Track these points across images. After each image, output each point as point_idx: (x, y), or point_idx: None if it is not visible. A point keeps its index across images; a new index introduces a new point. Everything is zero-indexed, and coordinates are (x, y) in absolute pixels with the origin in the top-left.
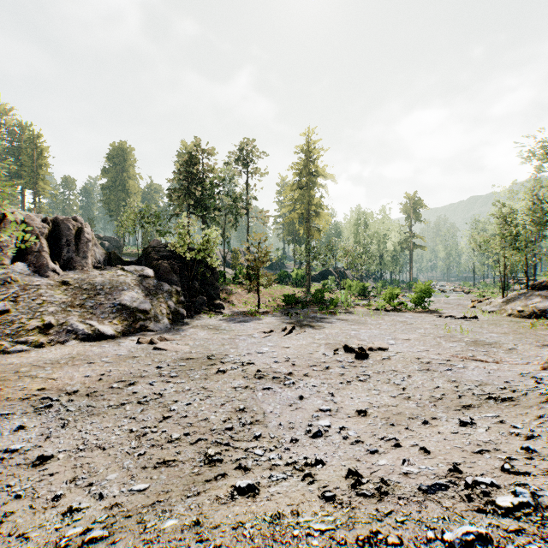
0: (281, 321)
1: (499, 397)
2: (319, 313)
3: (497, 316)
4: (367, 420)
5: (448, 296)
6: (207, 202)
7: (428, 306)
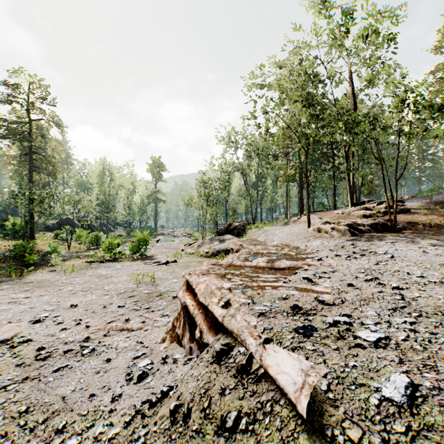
0: None
1: None
2: (0, 276)
3: (193, 257)
4: None
5: (173, 241)
6: None
7: (146, 252)
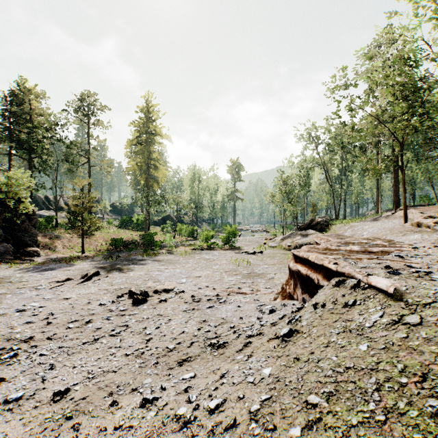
0: (93, 266)
1: (218, 343)
2: (142, 255)
3: (276, 250)
4: (51, 411)
5: (253, 235)
6: (32, 145)
7: (234, 244)
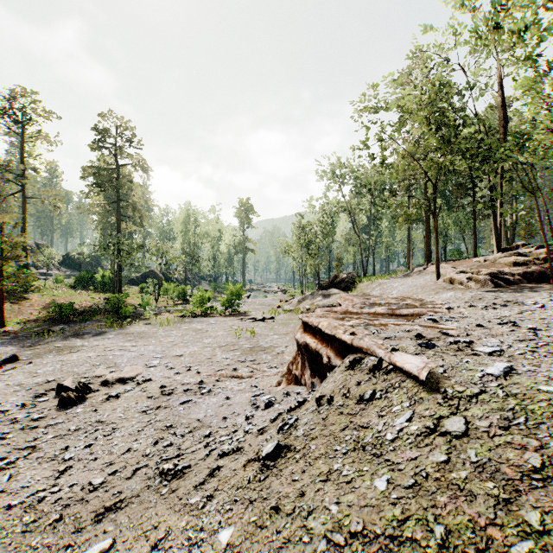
0: (14, 347)
1: (175, 469)
2: (102, 327)
3: (292, 315)
4: None
5: (266, 297)
6: None
7: (239, 308)
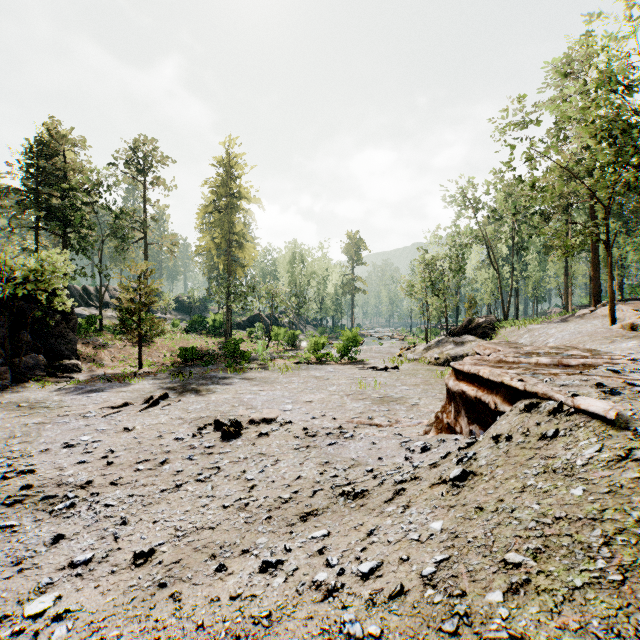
0: (158, 386)
1: (354, 491)
2: (224, 371)
3: (417, 364)
4: (136, 577)
5: (382, 344)
6: (68, 214)
7: (355, 356)
